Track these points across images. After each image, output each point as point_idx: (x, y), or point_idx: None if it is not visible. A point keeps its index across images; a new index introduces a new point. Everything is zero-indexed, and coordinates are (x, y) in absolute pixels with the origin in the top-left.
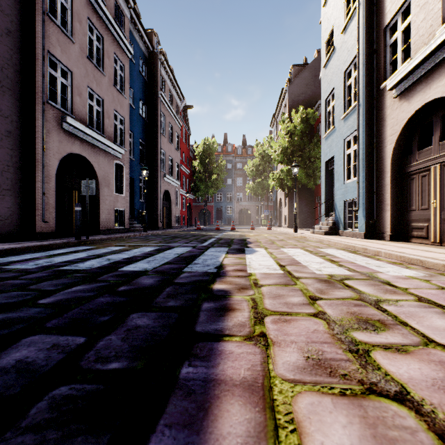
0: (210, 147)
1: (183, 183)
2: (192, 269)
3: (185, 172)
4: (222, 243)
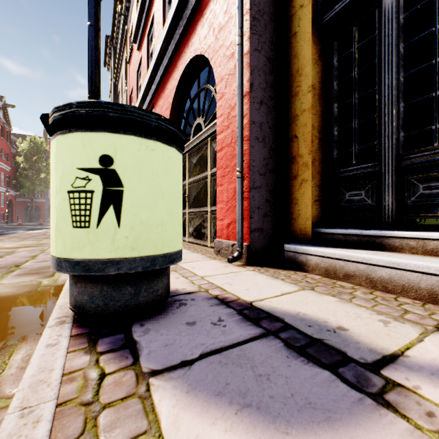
0: (38, 146)
1: (2, 179)
2: (4, 233)
3: (5, 168)
4: (28, 229)
